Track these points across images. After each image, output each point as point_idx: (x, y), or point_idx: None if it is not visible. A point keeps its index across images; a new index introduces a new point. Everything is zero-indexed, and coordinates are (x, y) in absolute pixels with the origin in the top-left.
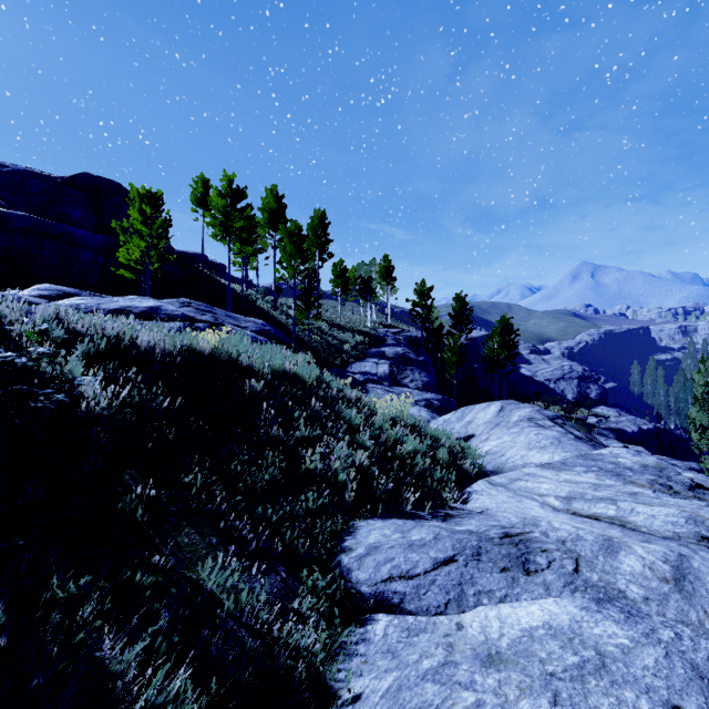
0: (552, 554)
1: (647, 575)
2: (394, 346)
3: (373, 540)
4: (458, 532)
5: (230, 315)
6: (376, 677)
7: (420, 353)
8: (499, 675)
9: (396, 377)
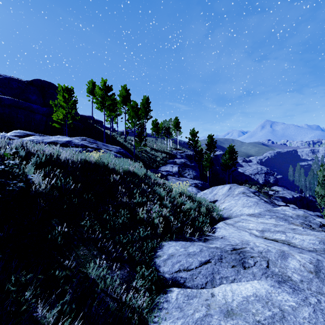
0: (256, 258)
1: (302, 269)
2: (180, 158)
3: (171, 251)
4: (211, 248)
5: (104, 144)
6: (172, 321)
7: (192, 162)
8: (232, 321)
9: (181, 173)
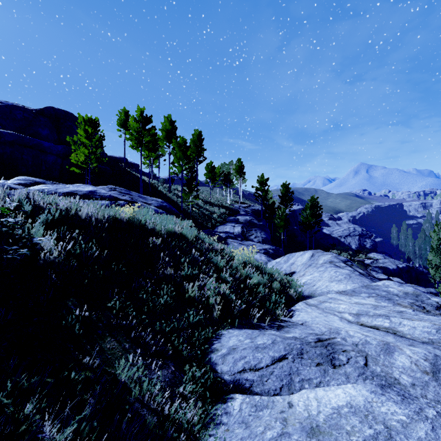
0: (349, 353)
1: (413, 369)
2: (244, 215)
3: (232, 343)
4: (287, 338)
5: (141, 196)
6: None
7: (260, 220)
8: None
9: (245, 234)
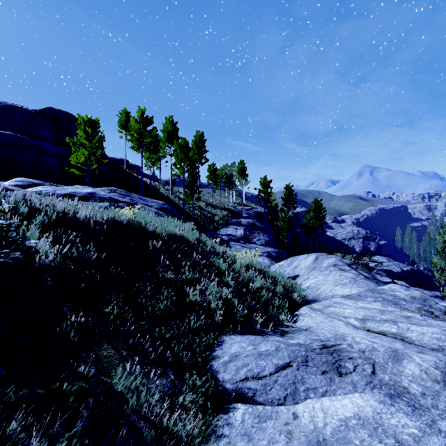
0: (356, 361)
1: (423, 377)
2: (247, 217)
3: (234, 350)
4: (291, 345)
5: (142, 198)
6: None
7: (263, 222)
8: None
9: (248, 237)
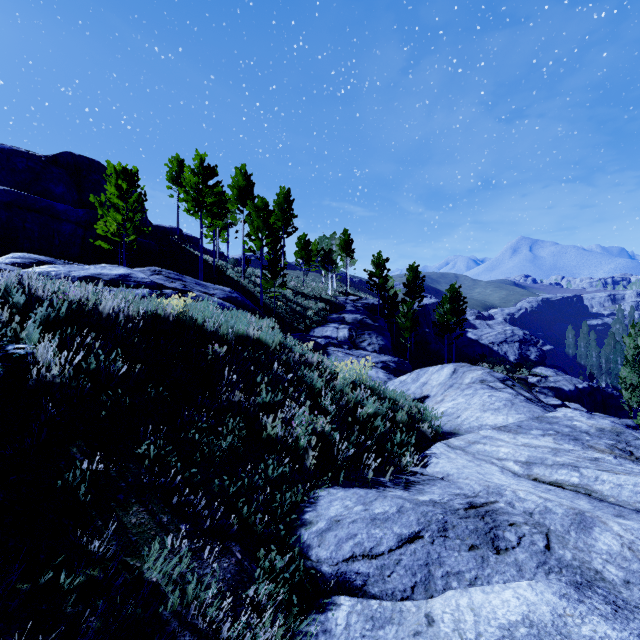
0: (520, 528)
1: (626, 556)
2: (353, 312)
3: (335, 512)
4: (421, 503)
5: (200, 283)
6: None
7: (377, 319)
8: None
9: (354, 340)
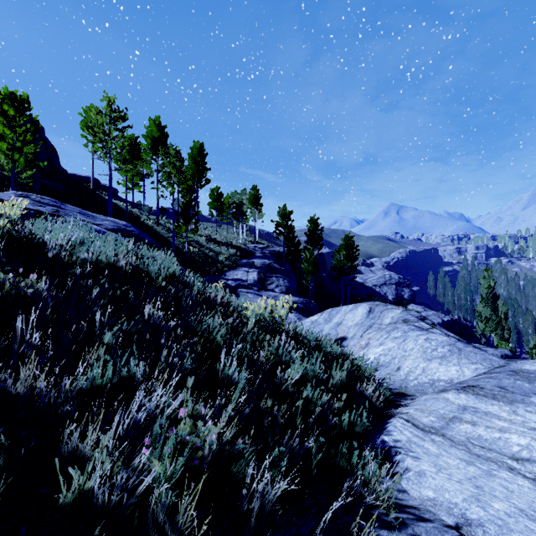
0: None
1: None
2: (262, 257)
3: None
4: None
5: (86, 213)
6: None
7: (283, 264)
8: None
9: (263, 283)
